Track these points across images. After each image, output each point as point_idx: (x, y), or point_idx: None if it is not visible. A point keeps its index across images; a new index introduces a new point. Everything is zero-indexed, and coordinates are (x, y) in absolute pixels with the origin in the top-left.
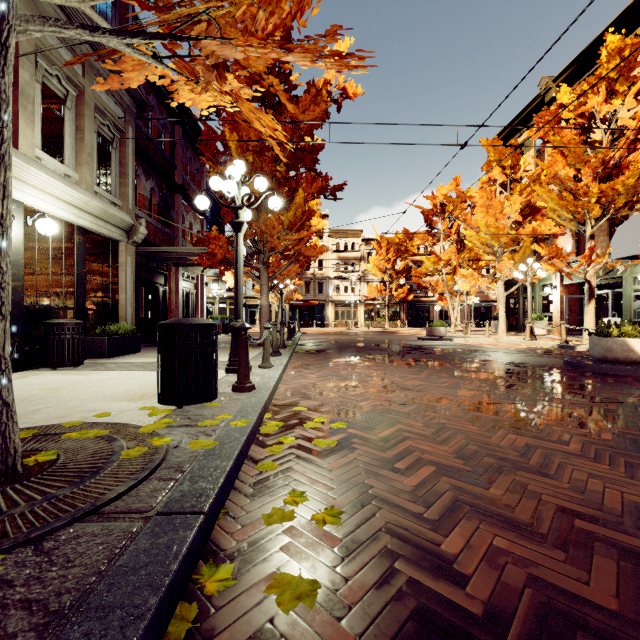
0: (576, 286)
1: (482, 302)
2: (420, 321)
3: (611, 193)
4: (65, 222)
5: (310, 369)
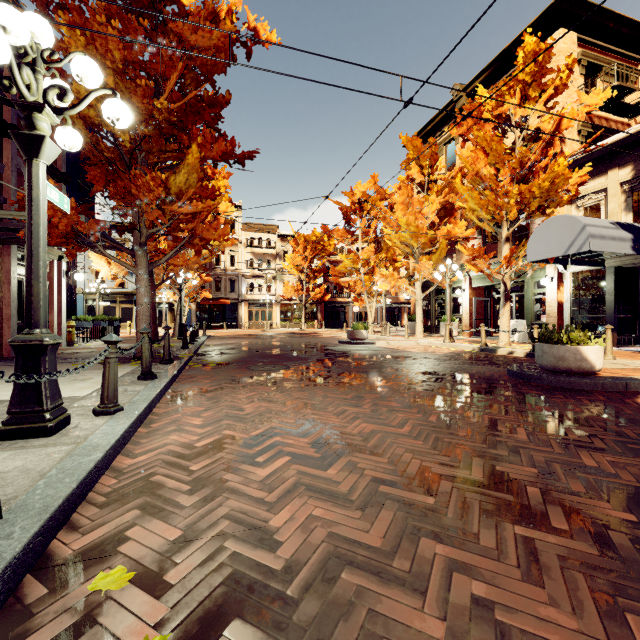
0: (482, 289)
1: (393, 303)
2: (336, 322)
3: (528, 195)
4: None
5: (197, 403)
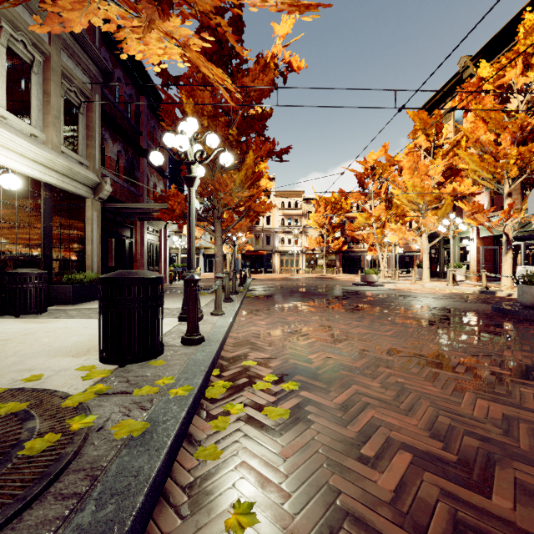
0: (491, 238)
1: (405, 252)
2: (352, 268)
3: (528, 155)
4: (31, 179)
5: (259, 315)
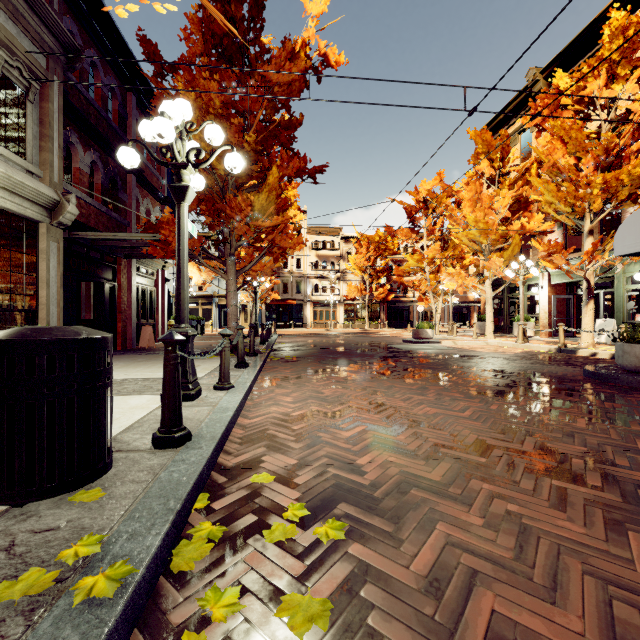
0: (563, 286)
1: (461, 302)
2: (400, 322)
3: (615, 184)
4: None
5: (284, 387)
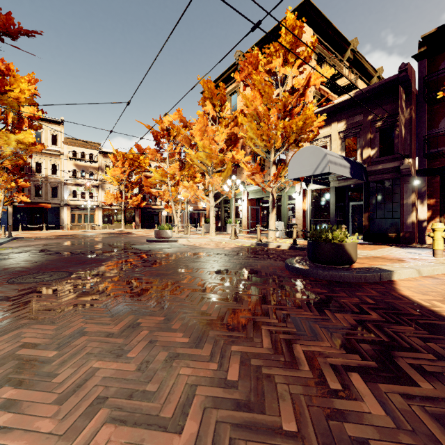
0: (255, 200)
1: (194, 210)
2: (151, 223)
3: (289, 130)
4: None
5: None
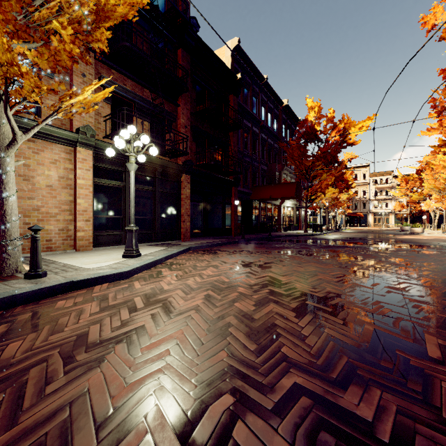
0: None
1: None
2: (440, 224)
3: None
4: (289, 206)
5: (335, 233)
